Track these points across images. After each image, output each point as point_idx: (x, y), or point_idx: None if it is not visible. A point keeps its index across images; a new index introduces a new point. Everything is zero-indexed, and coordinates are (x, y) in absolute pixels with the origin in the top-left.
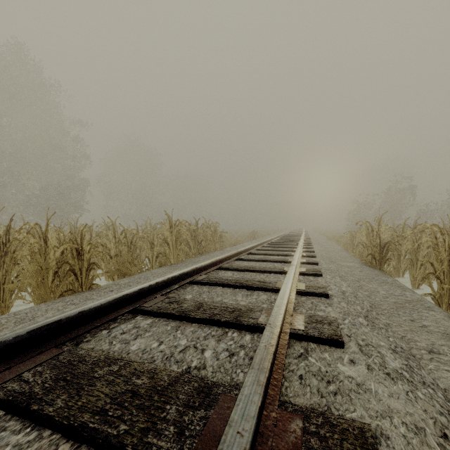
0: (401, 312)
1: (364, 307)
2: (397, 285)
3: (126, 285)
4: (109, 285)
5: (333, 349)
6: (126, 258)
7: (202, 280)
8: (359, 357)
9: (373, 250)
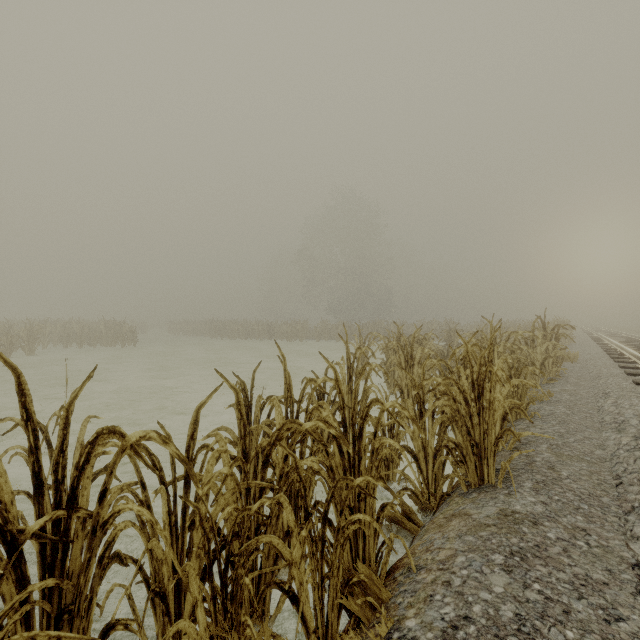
0: None
1: None
2: None
3: None
4: None
5: None
6: None
7: None
8: None
9: None
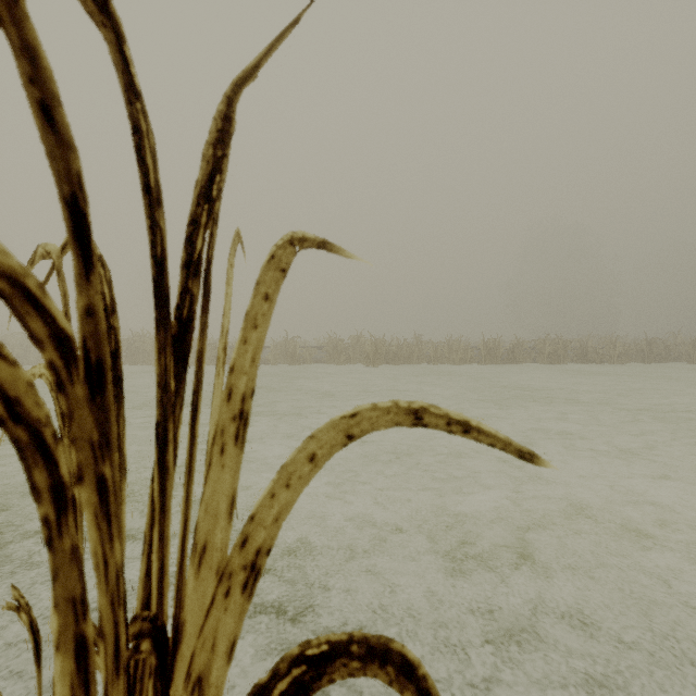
0: None
1: None
2: None
3: None
4: None
5: None
6: None
7: None
8: None
9: None
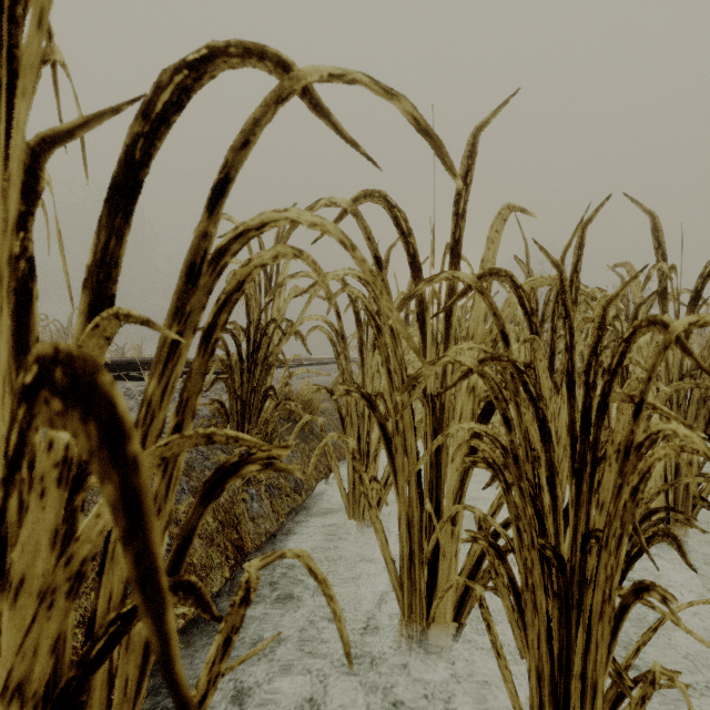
0: None
1: None
2: None
3: None
4: None
5: None
6: None
7: None
8: None
9: None
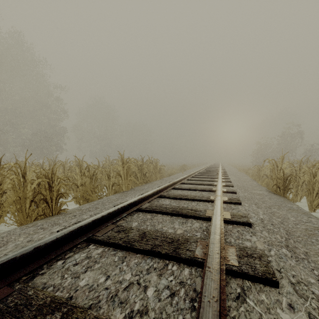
0: (314, 240)
1: (282, 235)
2: (302, 212)
3: (86, 210)
4: (73, 210)
5: (268, 288)
6: (89, 187)
7: (146, 208)
8: (296, 301)
9: (277, 181)
